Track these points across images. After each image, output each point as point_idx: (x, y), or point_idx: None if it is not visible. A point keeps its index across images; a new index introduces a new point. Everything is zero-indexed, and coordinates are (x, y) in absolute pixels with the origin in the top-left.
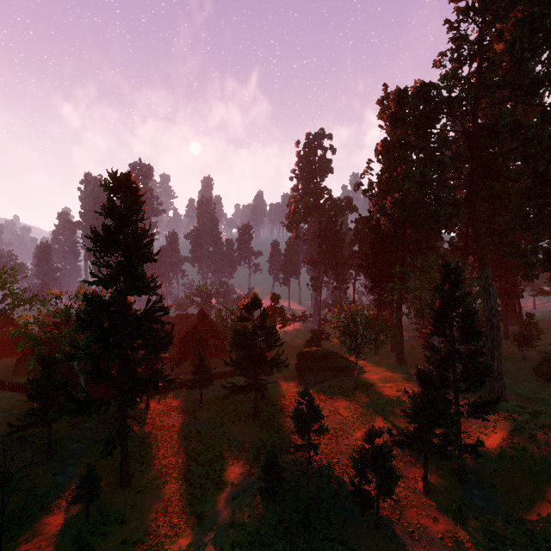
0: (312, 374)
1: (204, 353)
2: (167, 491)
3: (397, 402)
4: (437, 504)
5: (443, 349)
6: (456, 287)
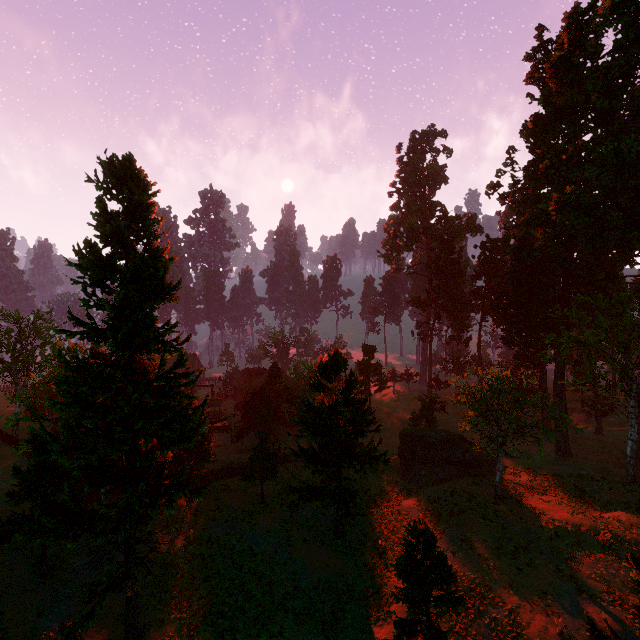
0: (423, 468)
1: (273, 424)
2: None
3: (576, 535)
4: None
5: None
6: None
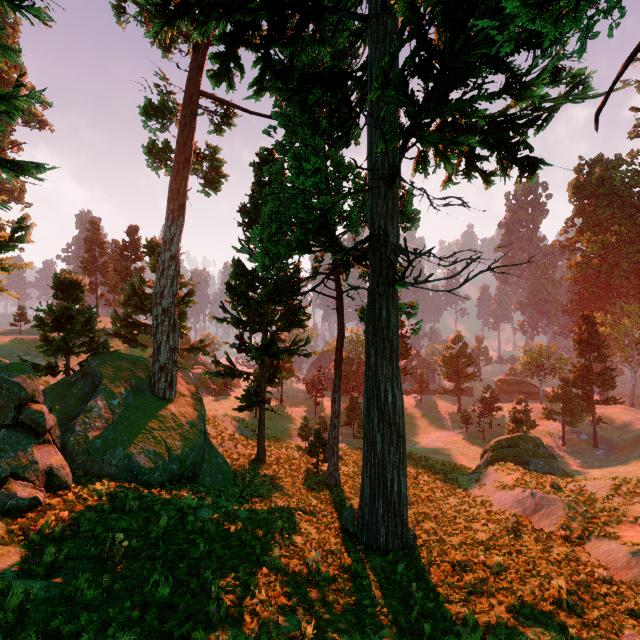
0: (506, 396)
1: None
2: (409, 428)
3: None
4: (567, 449)
5: (577, 364)
6: (593, 328)
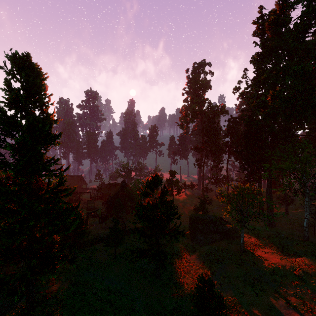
0: (202, 235)
1: (122, 213)
2: None
3: (283, 271)
4: None
5: None
6: None
